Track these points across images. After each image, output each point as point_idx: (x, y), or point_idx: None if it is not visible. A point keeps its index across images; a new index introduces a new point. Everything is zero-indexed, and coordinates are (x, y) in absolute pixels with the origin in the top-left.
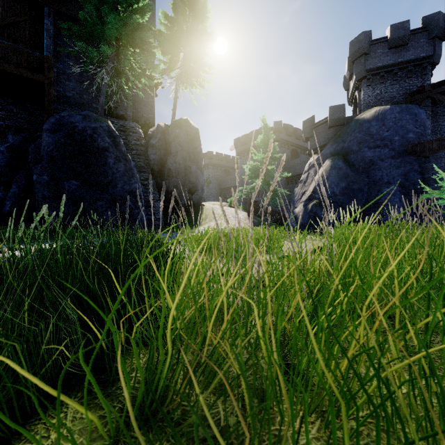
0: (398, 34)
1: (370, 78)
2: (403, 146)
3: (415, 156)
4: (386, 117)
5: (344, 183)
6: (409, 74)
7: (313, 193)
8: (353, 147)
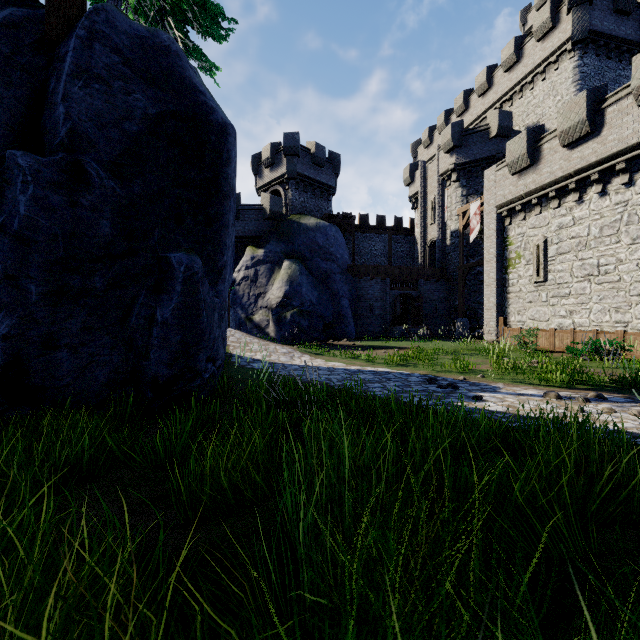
0: (320, 154)
1: (298, 183)
2: (344, 265)
3: (352, 276)
4: (329, 233)
5: (317, 293)
6: (322, 195)
7: (289, 299)
8: (306, 253)
